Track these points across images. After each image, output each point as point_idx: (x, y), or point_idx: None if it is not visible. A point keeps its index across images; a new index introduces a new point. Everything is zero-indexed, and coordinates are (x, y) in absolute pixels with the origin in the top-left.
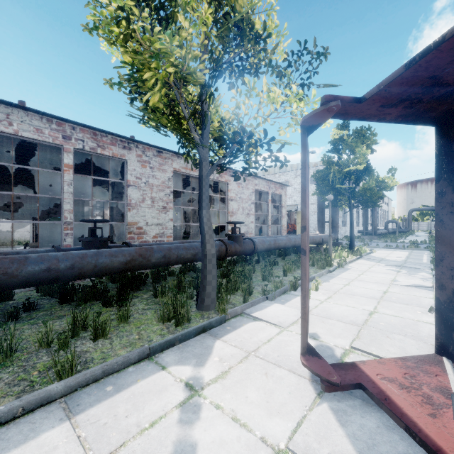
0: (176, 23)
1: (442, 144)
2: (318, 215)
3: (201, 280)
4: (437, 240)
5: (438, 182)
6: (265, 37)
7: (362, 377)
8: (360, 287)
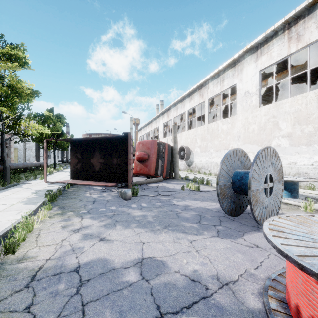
0: (12, 110)
1: (71, 145)
2: (36, 152)
3: (4, 176)
4: (70, 161)
5: (70, 151)
6: (29, 103)
7: (57, 182)
8: (58, 177)
